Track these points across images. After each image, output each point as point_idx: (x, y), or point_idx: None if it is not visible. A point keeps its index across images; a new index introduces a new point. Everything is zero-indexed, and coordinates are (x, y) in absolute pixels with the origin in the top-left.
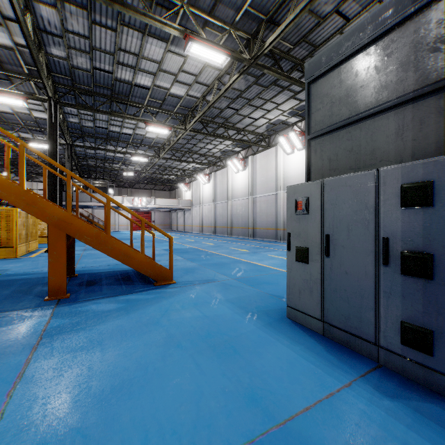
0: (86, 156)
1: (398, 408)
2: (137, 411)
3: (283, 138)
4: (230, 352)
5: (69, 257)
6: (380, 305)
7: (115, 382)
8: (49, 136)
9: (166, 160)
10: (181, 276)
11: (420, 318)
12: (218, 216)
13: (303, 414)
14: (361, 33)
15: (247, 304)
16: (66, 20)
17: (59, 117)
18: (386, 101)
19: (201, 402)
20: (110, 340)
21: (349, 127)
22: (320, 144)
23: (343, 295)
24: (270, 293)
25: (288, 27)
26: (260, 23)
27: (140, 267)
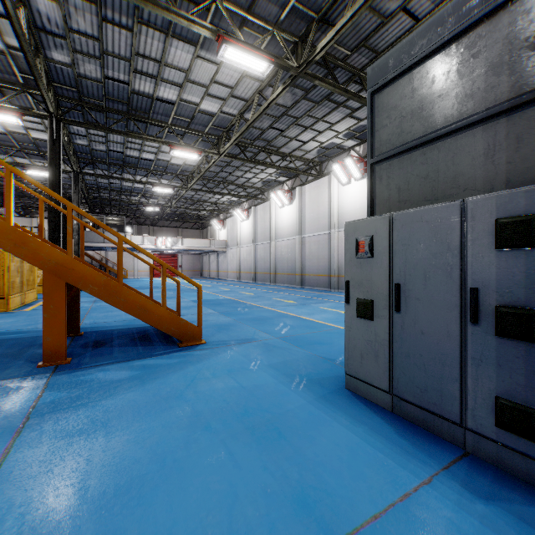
0: (98, 186)
1: (495, 514)
2: (148, 522)
3: (337, 165)
4: (273, 436)
5: (73, 311)
6: (467, 375)
7: (120, 480)
8: (49, 161)
9: (196, 191)
10: (212, 334)
11: (521, 393)
12: (259, 260)
13: (371, 525)
14: (440, 27)
15: (294, 370)
16: (70, 16)
17: (63, 138)
18: (471, 114)
19: (234, 508)
20: (119, 420)
21: (424, 148)
22: (386, 170)
23: (418, 361)
24: (323, 356)
25: (344, 27)
26: (310, 23)
27: (161, 324)
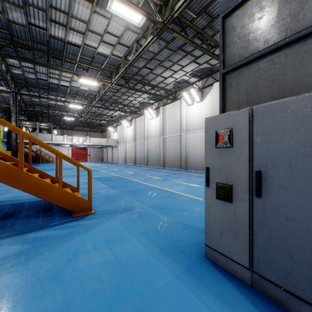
0: (32, 103)
1: None
2: None
3: (186, 93)
4: None
5: None
6: None
7: None
8: None
9: (98, 108)
10: (101, 204)
11: None
12: (138, 151)
13: None
14: None
15: (162, 238)
16: None
17: (1, 67)
18: None
19: None
20: None
21: (271, 55)
22: (236, 78)
23: (281, 245)
24: (183, 223)
25: None
26: None
27: (57, 200)
